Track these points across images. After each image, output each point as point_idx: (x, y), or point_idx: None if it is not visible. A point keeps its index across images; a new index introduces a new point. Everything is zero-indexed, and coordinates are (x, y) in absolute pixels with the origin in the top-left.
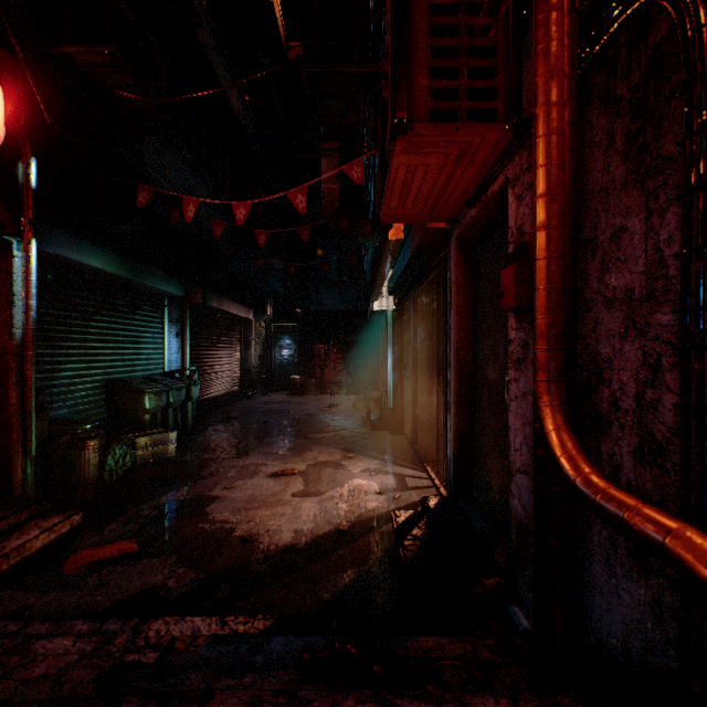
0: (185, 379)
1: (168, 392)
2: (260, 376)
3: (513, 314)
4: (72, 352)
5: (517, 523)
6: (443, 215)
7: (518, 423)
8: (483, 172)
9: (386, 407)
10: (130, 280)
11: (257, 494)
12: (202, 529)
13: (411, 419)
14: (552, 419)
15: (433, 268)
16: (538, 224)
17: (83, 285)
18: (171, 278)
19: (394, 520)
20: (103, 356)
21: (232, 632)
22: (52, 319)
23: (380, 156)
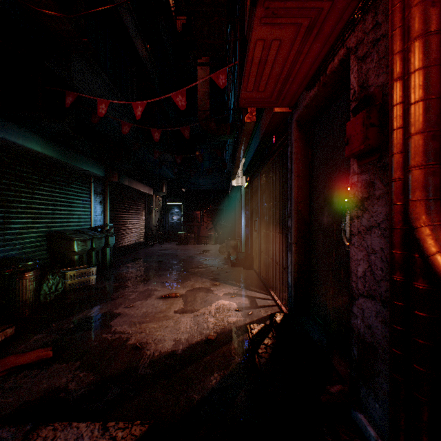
0: (104, 232)
1: (91, 240)
2: (158, 232)
3: (355, 161)
4: (20, 211)
5: (360, 340)
6: (287, 99)
7: (361, 254)
8: (325, 49)
9: (240, 251)
10: (64, 162)
11: (149, 311)
12: (105, 339)
13: (258, 258)
14: (438, 239)
15: (276, 150)
16: (415, 34)
17: (29, 164)
18: (95, 163)
19: (250, 332)
20: (44, 214)
21: (111, 439)
22: (4, 187)
23: (239, 51)
